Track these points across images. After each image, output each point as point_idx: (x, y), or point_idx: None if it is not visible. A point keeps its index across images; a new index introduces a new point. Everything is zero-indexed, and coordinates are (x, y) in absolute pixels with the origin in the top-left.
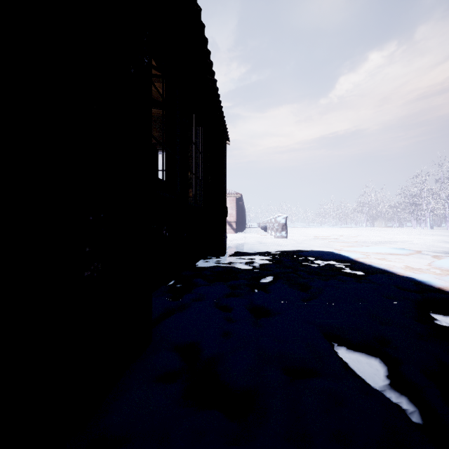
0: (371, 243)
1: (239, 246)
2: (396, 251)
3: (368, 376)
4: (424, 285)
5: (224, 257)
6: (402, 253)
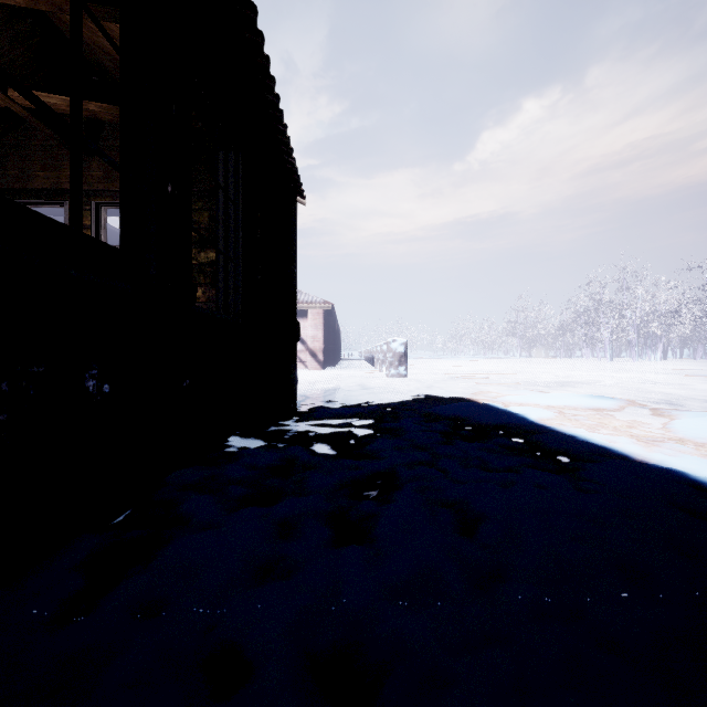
0: (543, 386)
1: (325, 395)
2: (594, 402)
3: None
4: None
5: (289, 423)
6: (606, 406)
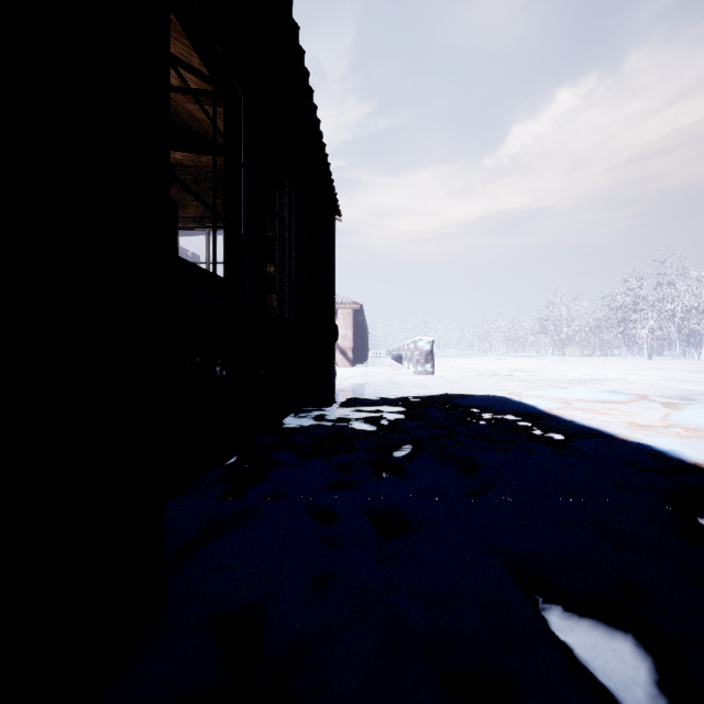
0: (565, 383)
1: (357, 389)
2: (607, 396)
3: (618, 682)
4: (671, 460)
5: (330, 409)
6: (617, 400)
